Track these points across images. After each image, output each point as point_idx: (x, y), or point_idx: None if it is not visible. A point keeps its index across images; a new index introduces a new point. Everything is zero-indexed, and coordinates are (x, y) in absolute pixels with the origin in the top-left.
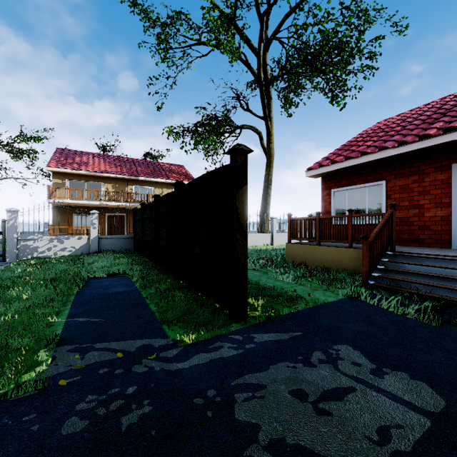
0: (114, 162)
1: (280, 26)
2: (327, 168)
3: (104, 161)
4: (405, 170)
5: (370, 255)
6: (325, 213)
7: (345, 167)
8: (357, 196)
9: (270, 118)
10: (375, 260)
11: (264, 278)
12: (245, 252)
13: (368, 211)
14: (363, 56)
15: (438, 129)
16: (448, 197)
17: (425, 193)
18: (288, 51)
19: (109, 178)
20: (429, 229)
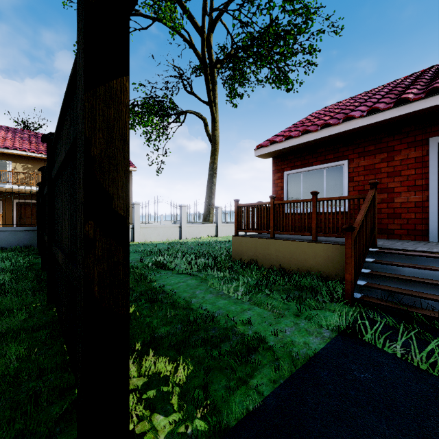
0: (28, 138)
1: (225, 7)
2: (280, 145)
3: (13, 136)
4: (371, 147)
5: (354, 255)
6: (276, 199)
7: (302, 143)
8: (313, 179)
9: (215, 104)
10: (359, 261)
11: (201, 292)
12: (118, 278)
13: (326, 196)
14: (304, 51)
15: (414, 94)
16: (424, 178)
17: (396, 175)
18: (233, 25)
19: (18, 156)
20: (400, 218)
